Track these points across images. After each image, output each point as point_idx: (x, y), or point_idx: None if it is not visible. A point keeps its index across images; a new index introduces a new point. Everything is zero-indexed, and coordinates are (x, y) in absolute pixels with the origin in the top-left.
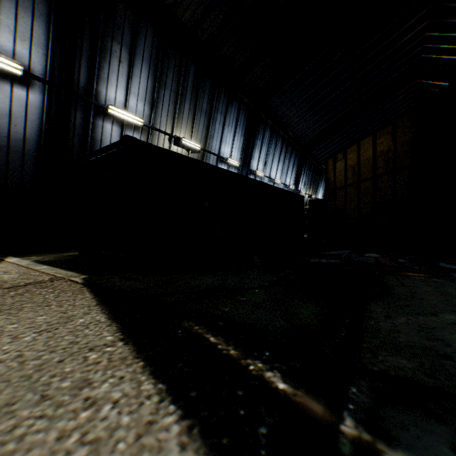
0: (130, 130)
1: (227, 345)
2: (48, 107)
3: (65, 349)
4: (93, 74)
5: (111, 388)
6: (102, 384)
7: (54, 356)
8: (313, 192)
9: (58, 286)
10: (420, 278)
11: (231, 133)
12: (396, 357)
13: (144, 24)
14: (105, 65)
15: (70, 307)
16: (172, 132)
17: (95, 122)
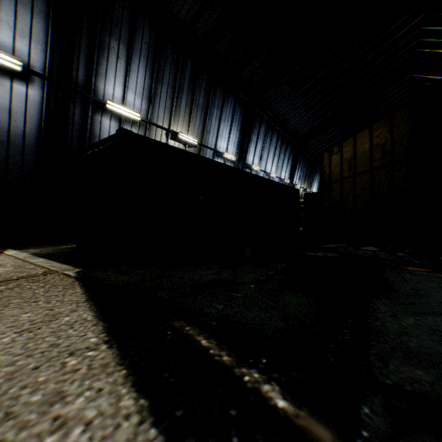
0: (127, 124)
1: (220, 350)
2: (47, 103)
3: (43, 353)
4: (92, 70)
5: (86, 404)
6: (77, 398)
7: (30, 362)
8: (307, 186)
9: (50, 280)
10: (421, 273)
11: (227, 128)
12: (410, 366)
13: (141, 21)
14: (103, 61)
15: (58, 303)
16: (169, 127)
17: (94, 117)
